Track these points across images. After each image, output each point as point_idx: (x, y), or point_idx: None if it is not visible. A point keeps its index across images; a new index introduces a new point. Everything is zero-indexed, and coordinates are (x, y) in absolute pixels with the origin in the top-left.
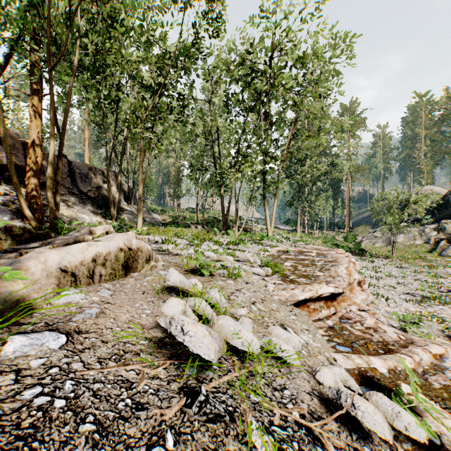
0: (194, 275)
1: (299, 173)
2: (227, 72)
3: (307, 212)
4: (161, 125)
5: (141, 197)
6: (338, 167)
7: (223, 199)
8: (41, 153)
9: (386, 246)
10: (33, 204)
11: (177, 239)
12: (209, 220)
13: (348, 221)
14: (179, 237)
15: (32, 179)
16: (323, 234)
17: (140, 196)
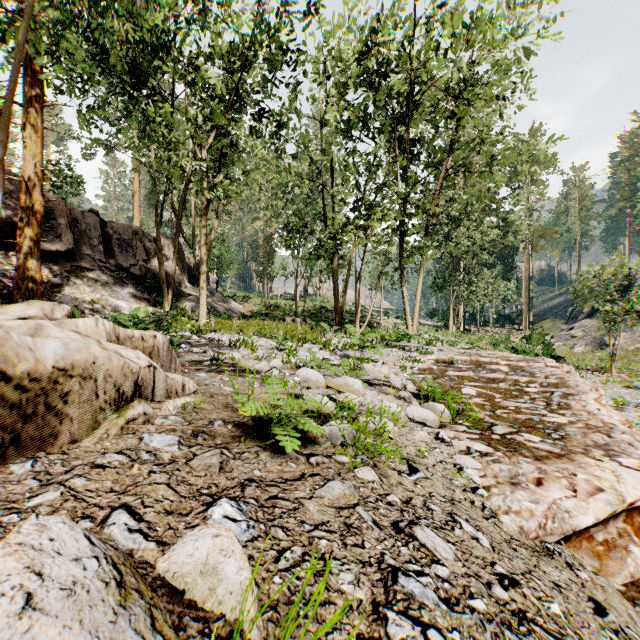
0: (256, 445)
1: (451, 239)
2: (342, 71)
3: (464, 299)
4: (241, 163)
5: (205, 272)
6: (514, 228)
7: (335, 276)
8: (43, 199)
9: (593, 351)
10: (28, 282)
11: (259, 340)
12: (315, 311)
13: (527, 313)
14: (264, 335)
15: (27, 241)
16: (487, 332)
17: (203, 271)
